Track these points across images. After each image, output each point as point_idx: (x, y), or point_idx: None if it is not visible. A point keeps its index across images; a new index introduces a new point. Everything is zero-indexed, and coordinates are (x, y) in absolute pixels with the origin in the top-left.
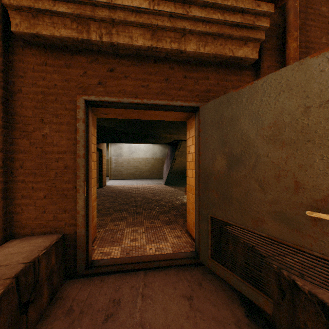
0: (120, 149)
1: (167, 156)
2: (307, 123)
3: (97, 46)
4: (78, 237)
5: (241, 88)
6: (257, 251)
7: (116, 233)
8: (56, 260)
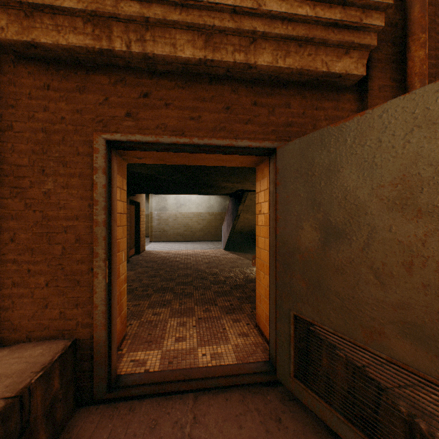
0: (164, 201)
1: (228, 211)
2: None
3: (124, 59)
4: (96, 344)
5: (344, 120)
6: (371, 380)
7: (156, 328)
8: (61, 383)
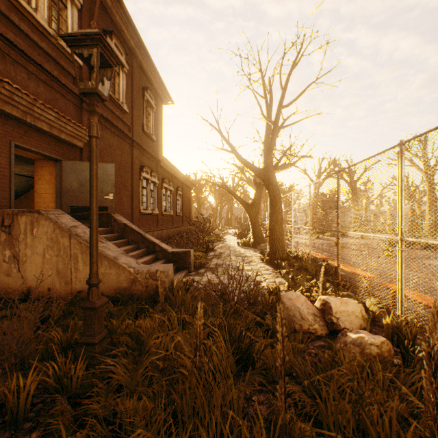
0: None
1: None
2: (104, 177)
3: (25, 122)
4: None
5: (85, 162)
6: None
7: None
8: None
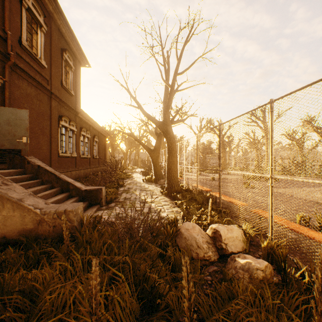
0: None
1: None
2: (17, 122)
3: None
4: None
5: None
6: (3, 154)
7: None
8: None
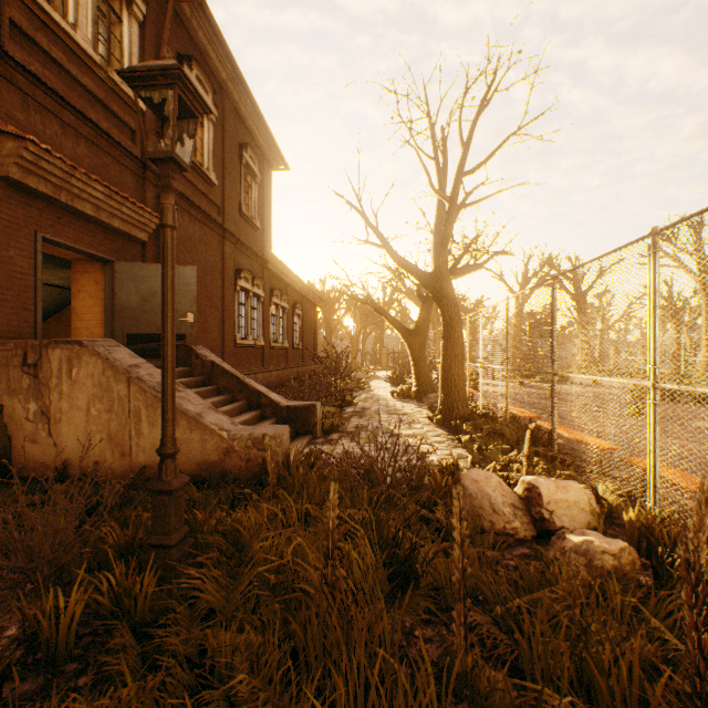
0: None
1: None
2: (180, 288)
3: (59, 202)
4: None
5: (151, 264)
6: (160, 342)
7: None
8: None
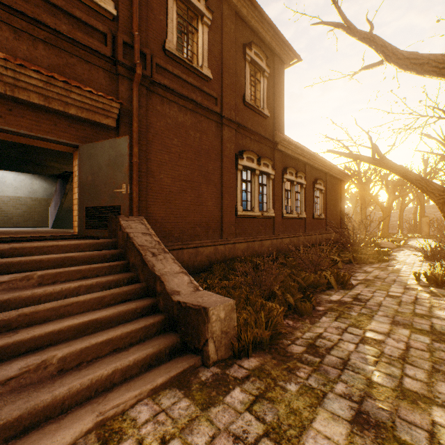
0: None
1: (56, 192)
2: (117, 161)
3: (1, 94)
4: None
5: (99, 142)
6: (104, 214)
7: None
8: None
